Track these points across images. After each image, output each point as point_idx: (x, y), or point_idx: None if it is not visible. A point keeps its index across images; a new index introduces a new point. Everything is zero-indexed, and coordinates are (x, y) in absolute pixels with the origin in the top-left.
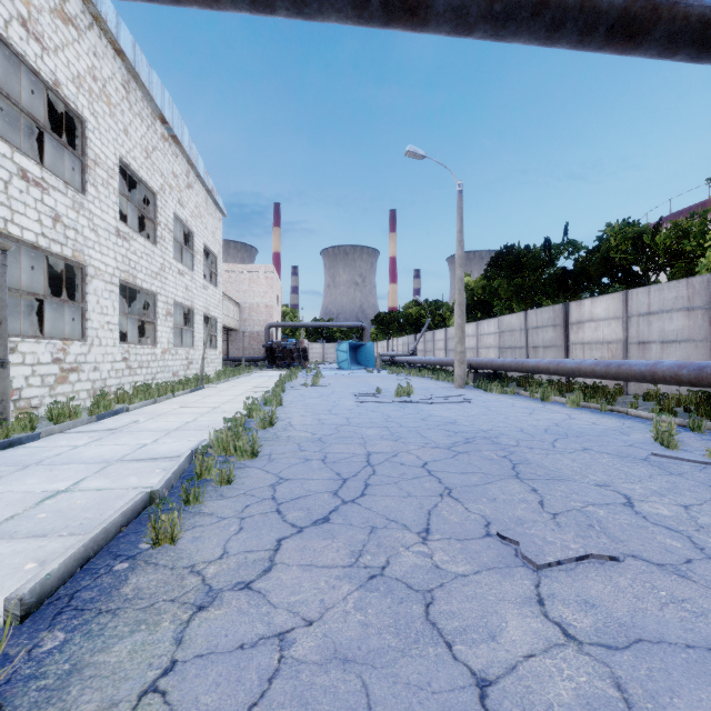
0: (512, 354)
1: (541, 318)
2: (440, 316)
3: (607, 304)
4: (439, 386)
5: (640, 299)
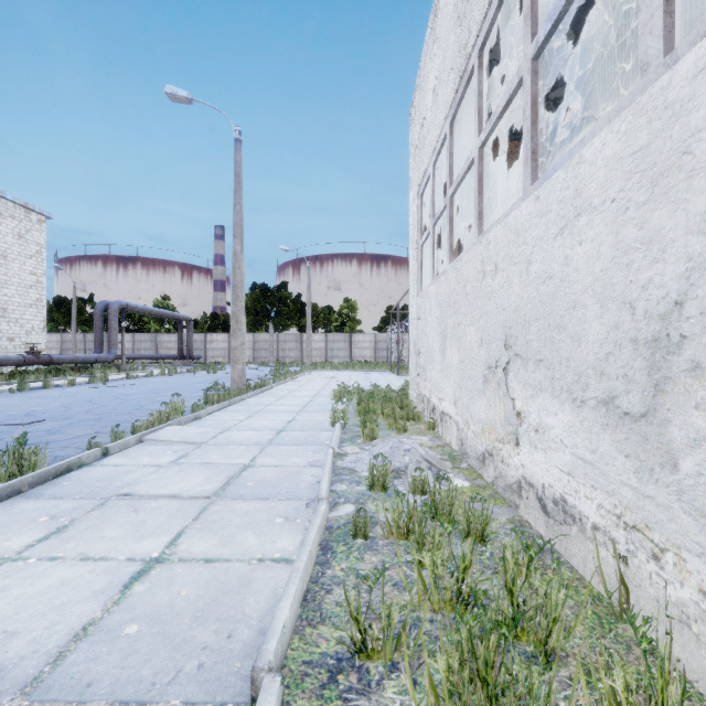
0: None
1: None
2: None
3: (127, 337)
4: None
5: (139, 337)
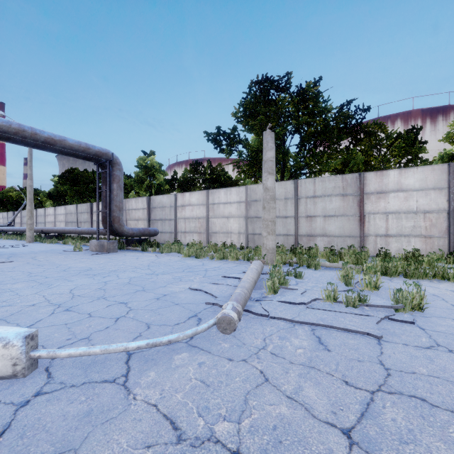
0: (72, 225)
1: (83, 208)
2: (38, 199)
3: None
4: (17, 242)
5: None
